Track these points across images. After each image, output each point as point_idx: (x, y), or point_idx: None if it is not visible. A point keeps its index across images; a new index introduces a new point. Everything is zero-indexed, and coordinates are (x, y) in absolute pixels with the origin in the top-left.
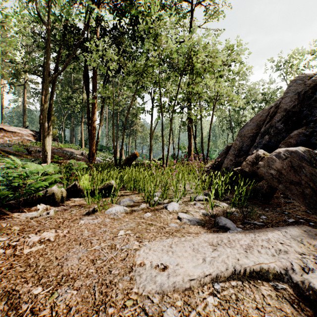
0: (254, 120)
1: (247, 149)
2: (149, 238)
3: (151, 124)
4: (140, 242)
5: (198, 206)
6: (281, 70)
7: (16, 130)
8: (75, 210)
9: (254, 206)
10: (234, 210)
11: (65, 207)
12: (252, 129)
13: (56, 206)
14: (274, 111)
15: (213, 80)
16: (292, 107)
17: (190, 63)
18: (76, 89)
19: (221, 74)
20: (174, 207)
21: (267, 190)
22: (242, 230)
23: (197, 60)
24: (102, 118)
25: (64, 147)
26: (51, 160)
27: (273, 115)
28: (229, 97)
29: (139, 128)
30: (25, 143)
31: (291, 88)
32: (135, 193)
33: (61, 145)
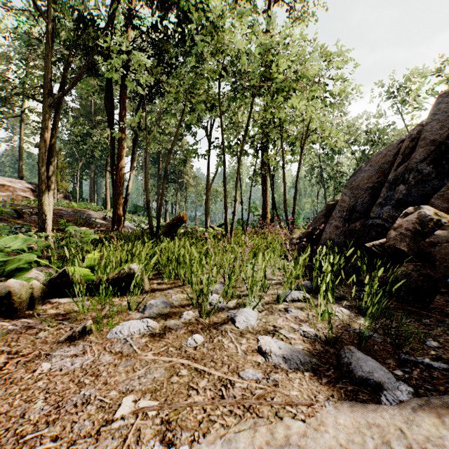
0: (373, 162)
1: (365, 208)
2: (194, 428)
3: (208, 174)
4: (168, 446)
5: (293, 314)
6: (394, 98)
7: (5, 181)
8: (48, 328)
9: (398, 314)
10: (365, 324)
11: (32, 320)
12: (370, 177)
13: (16, 319)
14: (408, 146)
15: (304, 103)
16: (445, 136)
17: (268, 75)
18: (98, 123)
19: (313, 96)
20: (249, 320)
21: (417, 283)
22: (412, 390)
23: (279, 71)
24: (133, 164)
25: (78, 207)
26: (54, 227)
27: (407, 153)
28: (324, 133)
29: (191, 180)
30: (19, 201)
31: (441, 107)
32: (177, 285)
33: (74, 204)
